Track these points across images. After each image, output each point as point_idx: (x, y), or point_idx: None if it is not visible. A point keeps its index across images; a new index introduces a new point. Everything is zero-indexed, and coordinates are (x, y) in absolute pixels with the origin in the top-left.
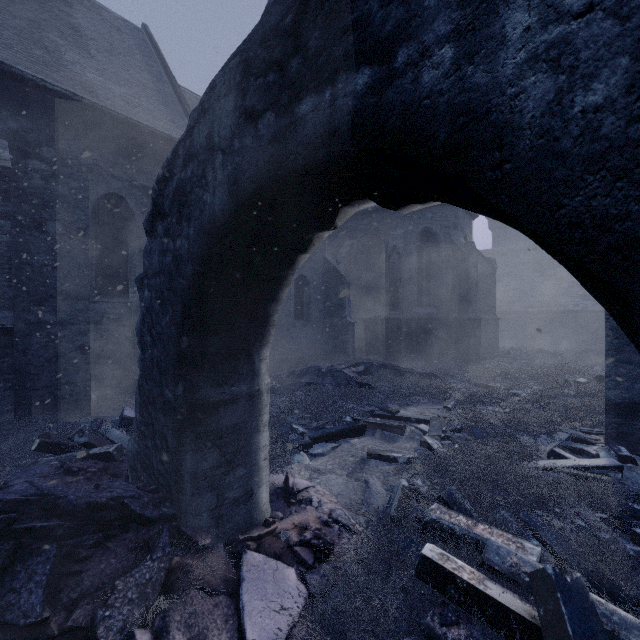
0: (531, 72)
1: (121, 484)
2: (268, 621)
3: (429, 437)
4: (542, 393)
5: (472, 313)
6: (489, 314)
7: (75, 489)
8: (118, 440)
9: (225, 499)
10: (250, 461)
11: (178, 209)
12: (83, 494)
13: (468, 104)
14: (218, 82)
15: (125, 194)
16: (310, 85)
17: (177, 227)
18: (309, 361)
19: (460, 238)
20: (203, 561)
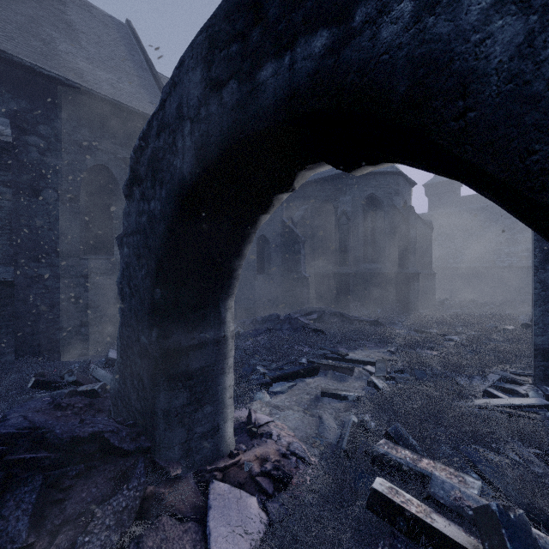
0: (498, 16)
1: (102, 419)
2: (232, 547)
3: (375, 377)
4: (475, 339)
5: (411, 268)
6: (426, 269)
7: (63, 423)
8: (103, 379)
9: (194, 434)
10: (217, 399)
11: (152, 174)
12: (68, 429)
13: (429, 55)
14: (187, 57)
15: (110, 165)
16: (270, 52)
17: (151, 190)
18: (269, 310)
19: (401, 203)
20: (174, 490)
